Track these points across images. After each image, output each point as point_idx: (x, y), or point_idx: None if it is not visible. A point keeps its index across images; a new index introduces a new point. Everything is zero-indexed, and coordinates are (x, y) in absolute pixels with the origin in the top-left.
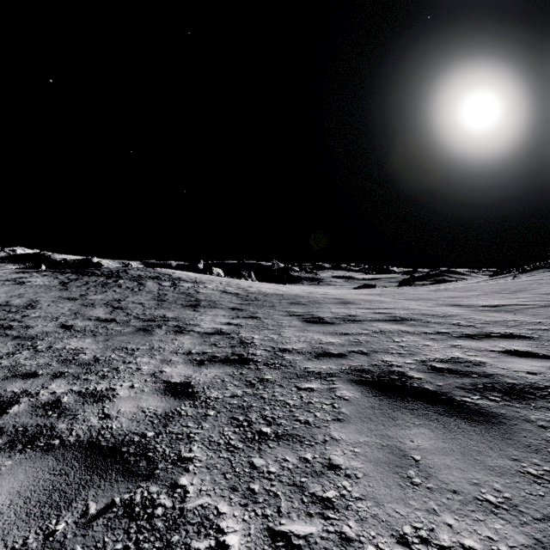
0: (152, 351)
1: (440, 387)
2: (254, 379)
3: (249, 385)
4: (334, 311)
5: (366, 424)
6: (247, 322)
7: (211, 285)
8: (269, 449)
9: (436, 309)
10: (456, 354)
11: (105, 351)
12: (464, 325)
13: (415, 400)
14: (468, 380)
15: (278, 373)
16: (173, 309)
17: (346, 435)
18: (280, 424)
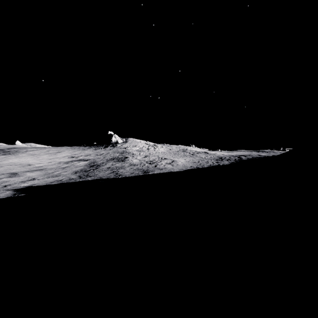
0: None
1: None
2: None
3: None
4: None
5: None
6: None
7: None
8: None
9: None
10: None
11: None
12: None
13: None
14: None
15: None
16: None
17: None
18: None
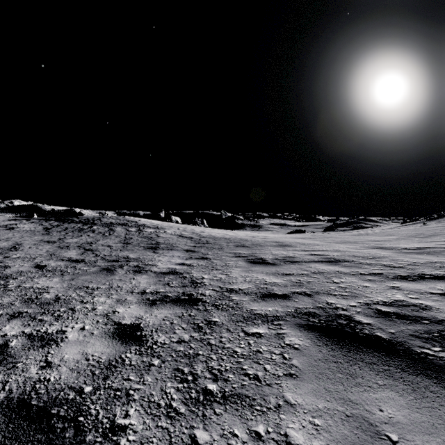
0: (110, 291)
1: (393, 334)
2: (202, 321)
3: (197, 328)
4: (274, 253)
5: (322, 383)
6: (198, 263)
7: (170, 231)
8: (215, 415)
9: (364, 251)
10: (398, 296)
11: (67, 291)
12: (395, 266)
13: (370, 350)
14: (421, 326)
15: (226, 315)
16: (135, 251)
17: (302, 398)
18: (227, 379)
